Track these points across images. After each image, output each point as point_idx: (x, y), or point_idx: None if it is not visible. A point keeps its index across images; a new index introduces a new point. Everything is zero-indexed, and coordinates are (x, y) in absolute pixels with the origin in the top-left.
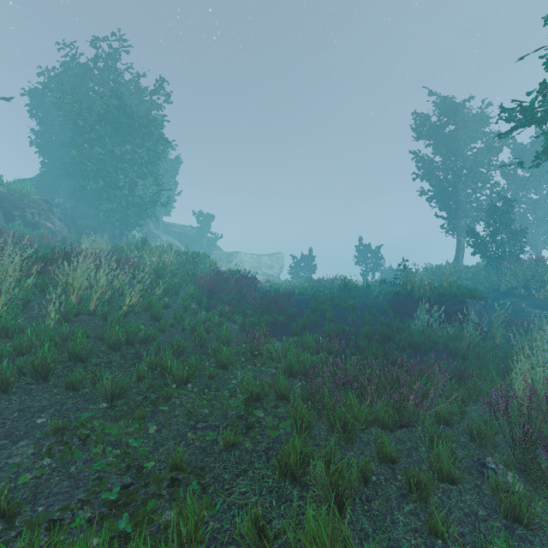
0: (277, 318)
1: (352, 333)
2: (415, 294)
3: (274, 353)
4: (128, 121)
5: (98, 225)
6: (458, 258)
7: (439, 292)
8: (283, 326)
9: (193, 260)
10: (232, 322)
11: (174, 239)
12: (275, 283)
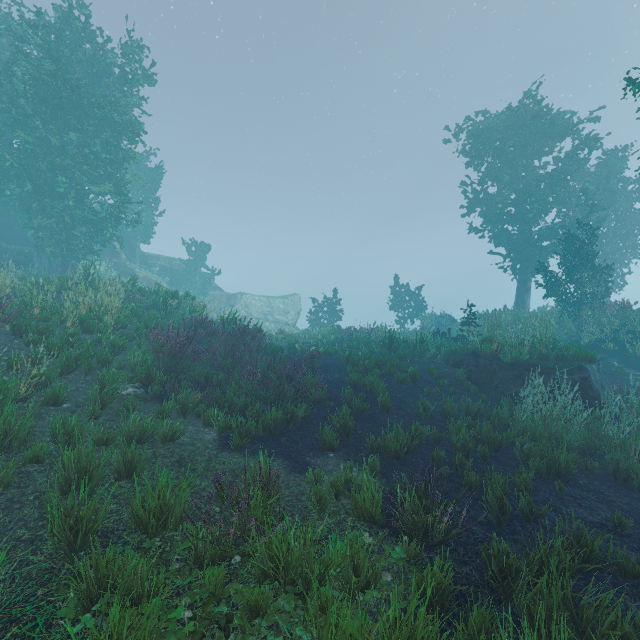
0: (294, 412)
1: (431, 437)
2: (506, 357)
3: (286, 563)
4: (72, 96)
5: (36, 252)
6: (518, 302)
7: (541, 353)
8: (305, 424)
9: (162, 303)
10: (205, 423)
11: (155, 275)
12: (290, 335)
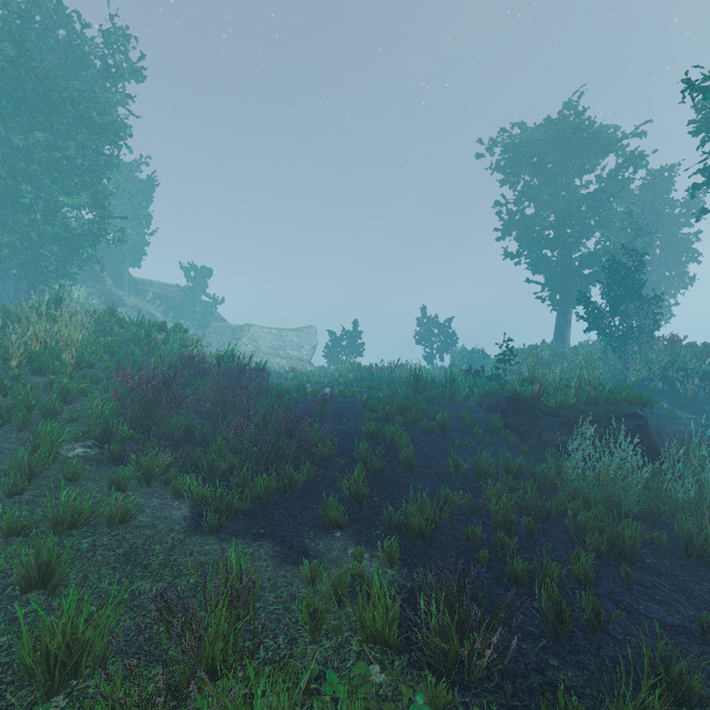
0: (293, 476)
1: (464, 505)
2: (550, 401)
3: None
4: (39, 89)
5: None
6: (558, 335)
7: (590, 396)
8: (308, 489)
9: (144, 336)
10: (176, 493)
11: (146, 303)
12: (302, 373)
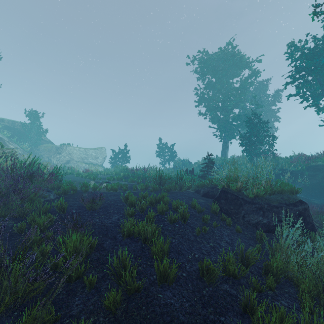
0: None
1: None
2: (249, 193)
3: None
4: None
5: None
6: (223, 153)
7: (271, 189)
8: None
9: None
10: None
11: None
12: (92, 173)
